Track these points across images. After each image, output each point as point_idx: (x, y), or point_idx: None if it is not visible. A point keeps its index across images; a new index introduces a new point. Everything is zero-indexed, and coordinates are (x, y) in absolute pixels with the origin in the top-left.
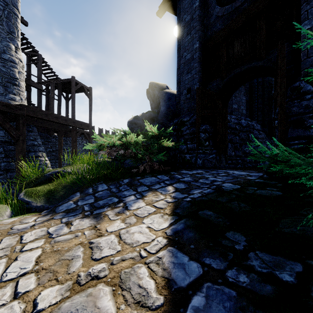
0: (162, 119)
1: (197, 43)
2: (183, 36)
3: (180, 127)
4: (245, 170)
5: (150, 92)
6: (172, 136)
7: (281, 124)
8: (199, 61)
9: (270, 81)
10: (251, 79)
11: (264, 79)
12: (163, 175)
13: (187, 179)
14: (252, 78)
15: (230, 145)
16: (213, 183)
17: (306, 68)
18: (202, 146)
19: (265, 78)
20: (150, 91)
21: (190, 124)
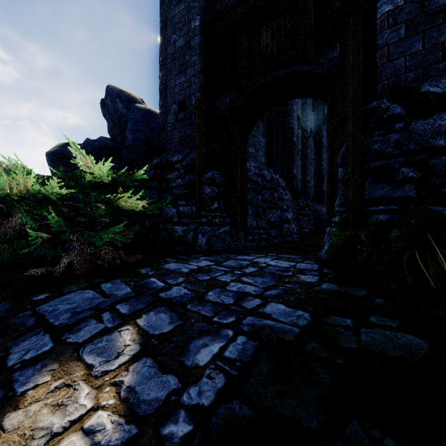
0: (130, 156)
1: (198, 19)
2: (170, 4)
3: (164, 172)
4: (279, 254)
5: (109, 105)
6: (150, 189)
7: (354, 174)
8: (201, 54)
9: (290, 124)
10: (287, 99)
11: (285, 119)
12: (119, 282)
13: (178, 291)
14: (289, 97)
15: (251, 209)
16: (243, 305)
17: (387, 79)
18: (207, 211)
19: (286, 117)
20: (108, 102)
21: (185, 168)
